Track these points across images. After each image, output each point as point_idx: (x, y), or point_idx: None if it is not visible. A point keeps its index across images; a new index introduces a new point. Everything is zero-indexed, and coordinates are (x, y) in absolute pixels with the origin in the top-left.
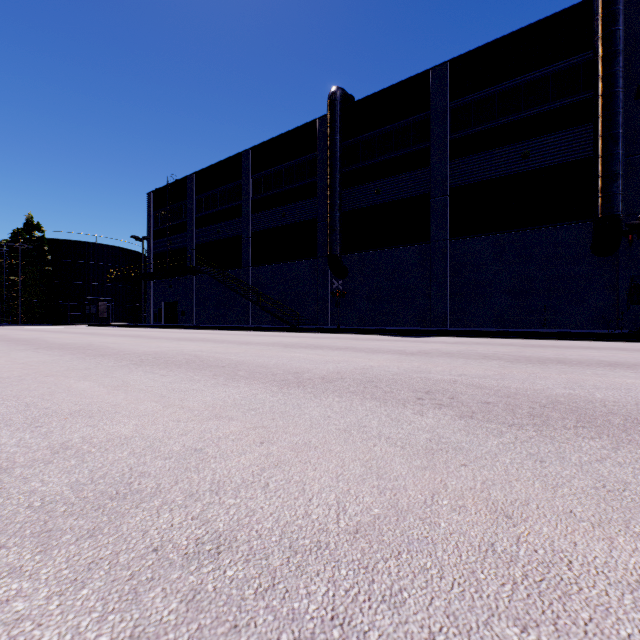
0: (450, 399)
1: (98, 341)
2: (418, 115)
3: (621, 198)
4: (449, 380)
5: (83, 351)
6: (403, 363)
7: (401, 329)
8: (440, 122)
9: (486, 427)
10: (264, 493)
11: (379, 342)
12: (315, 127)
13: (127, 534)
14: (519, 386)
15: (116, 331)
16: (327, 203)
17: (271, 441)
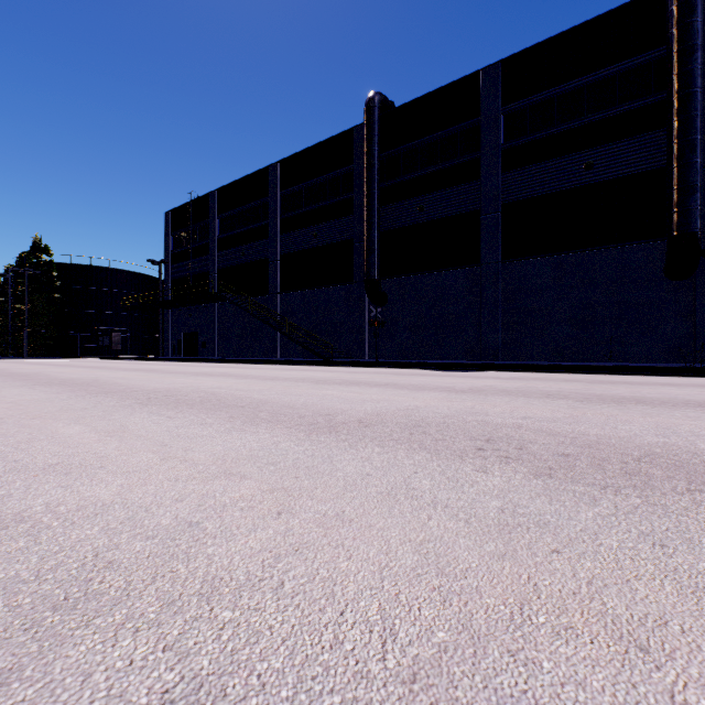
0: (518, 450)
1: (106, 376)
2: (466, 122)
3: (699, 213)
4: (512, 424)
5: (85, 388)
6: (454, 403)
7: (448, 363)
8: (491, 130)
9: (572, 490)
10: (276, 600)
11: (423, 377)
12: (351, 137)
13: (58, 681)
14: (599, 432)
15: (129, 365)
16: (364, 222)
17: (292, 511)
